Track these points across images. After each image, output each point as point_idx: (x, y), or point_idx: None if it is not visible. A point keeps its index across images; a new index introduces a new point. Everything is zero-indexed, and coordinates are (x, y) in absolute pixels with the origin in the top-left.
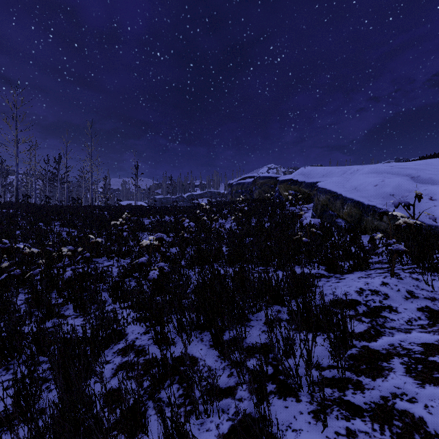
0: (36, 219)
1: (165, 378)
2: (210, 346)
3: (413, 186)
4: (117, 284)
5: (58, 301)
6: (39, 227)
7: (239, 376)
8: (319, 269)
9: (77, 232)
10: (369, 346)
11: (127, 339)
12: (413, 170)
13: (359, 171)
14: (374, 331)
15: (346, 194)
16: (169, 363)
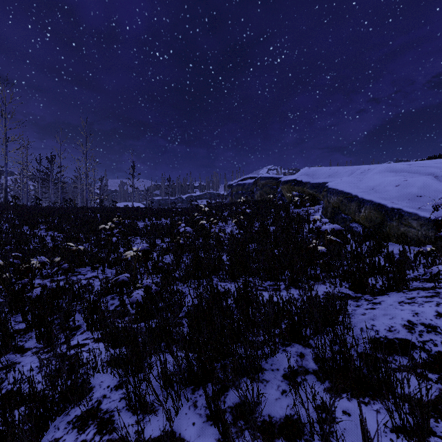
0: (19, 222)
1: None
2: (207, 417)
3: None
4: (95, 304)
5: (21, 326)
6: (20, 231)
7: None
8: (342, 286)
9: (63, 236)
10: None
11: (91, 398)
12: (436, 168)
13: (370, 170)
14: None
15: (363, 195)
16: None
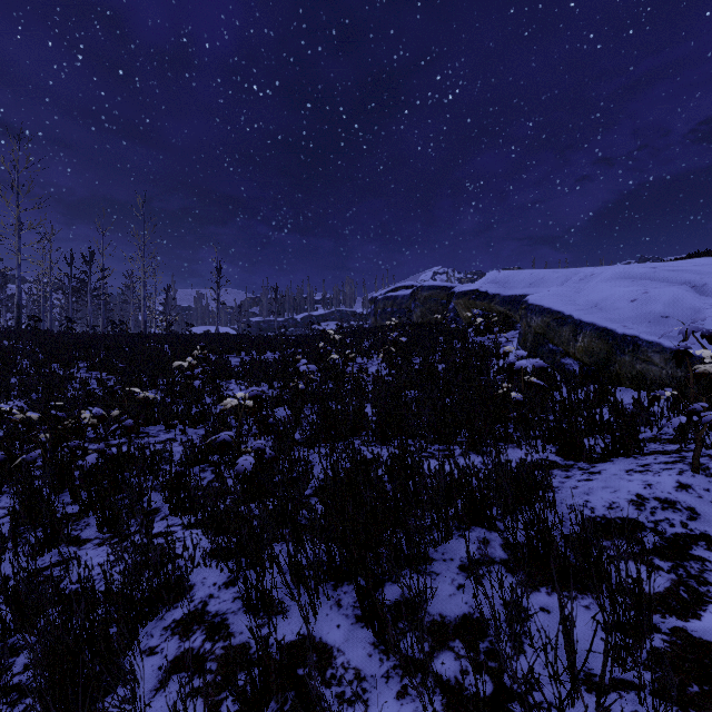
0: (46, 357)
1: (266, 698)
2: (357, 618)
3: (702, 302)
4: (179, 478)
5: (72, 510)
6: (50, 371)
7: (424, 708)
8: (546, 451)
9: (116, 379)
10: (688, 631)
11: (193, 599)
12: (694, 274)
13: (594, 276)
14: (687, 592)
15: (581, 315)
16: (274, 664)
